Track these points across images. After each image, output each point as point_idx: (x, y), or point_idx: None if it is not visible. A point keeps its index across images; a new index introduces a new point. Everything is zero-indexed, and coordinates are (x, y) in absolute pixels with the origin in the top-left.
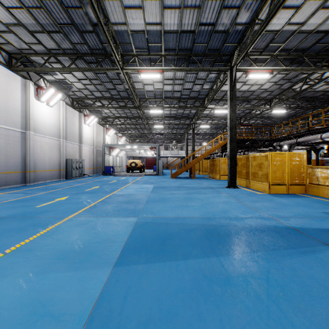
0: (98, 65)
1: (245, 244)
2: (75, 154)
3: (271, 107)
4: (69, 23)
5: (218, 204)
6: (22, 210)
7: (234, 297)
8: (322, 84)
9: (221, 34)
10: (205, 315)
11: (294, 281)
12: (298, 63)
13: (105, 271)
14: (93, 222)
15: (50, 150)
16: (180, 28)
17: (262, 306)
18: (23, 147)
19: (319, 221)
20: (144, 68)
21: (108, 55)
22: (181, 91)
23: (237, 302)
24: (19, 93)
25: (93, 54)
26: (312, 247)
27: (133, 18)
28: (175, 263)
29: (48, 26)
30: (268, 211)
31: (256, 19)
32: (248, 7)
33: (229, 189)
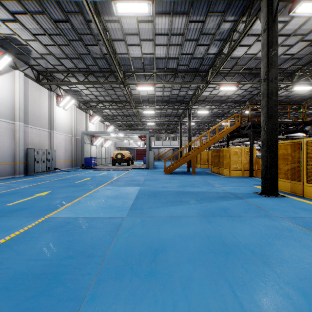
0: None
1: None
2: (43, 143)
3: (292, 83)
4: None
5: None
6: None
7: None
8: None
9: None
10: None
11: None
12: None
13: None
14: None
15: None
16: None
17: None
18: None
19: None
20: None
21: None
22: (178, 59)
23: None
24: None
25: None
26: None
27: None
28: None
29: None
30: None
31: None
32: None
33: (272, 202)
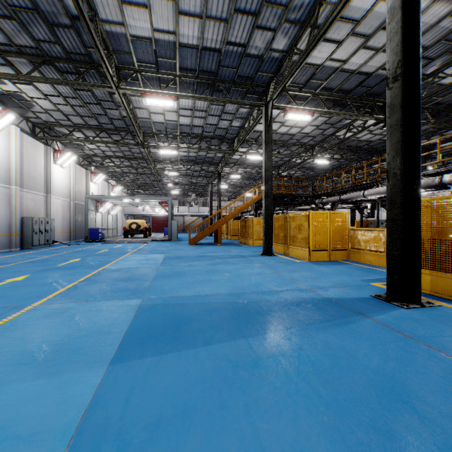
0: (79, 77)
1: (279, 321)
2: (39, 210)
3: (313, 156)
4: (30, 8)
5: (249, 277)
6: None
7: (262, 379)
8: (366, 133)
9: (254, 59)
10: (228, 403)
11: (326, 355)
12: (341, 106)
13: (97, 371)
14: (75, 309)
15: None
16: (202, 43)
17: (292, 384)
18: None
19: (358, 290)
20: (151, 91)
21: (96, 65)
22: (203, 127)
23: (265, 384)
24: None
25: (70, 61)
26: (348, 318)
27: (134, 18)
28: (193, 351)
29: None
30: (306, 282)
31: (295, 48)
32: (285, 31)
33: (263, 258)
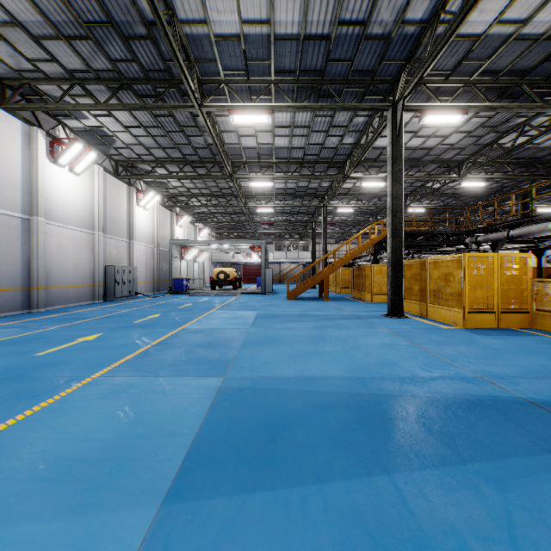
0: (158, 99)
1: (444, 442)
2: (122, 258)
3: (460, 177)
4: (104, 21)
5: (374, 350)
6: (7, 362)
7: None
8: (550, 136)
9: (378, 43)
10: None
11: None
12: (511, 97)
13: (142, 515)
14: (137, 388)
15: (75, 250)
16: (304, 31)
17: None
18: (26, 246)
19: None
20: (240, 105)
21: (176, 82)
22: (304, 149)
23: None
24: (19, 150)
25: (149, 80)
26: None
27: (219, 11)
28: (298, 493)
29: (65, 28)
30: (470, 364)
31: (442, 13)
32: None
33: (390, 320)
